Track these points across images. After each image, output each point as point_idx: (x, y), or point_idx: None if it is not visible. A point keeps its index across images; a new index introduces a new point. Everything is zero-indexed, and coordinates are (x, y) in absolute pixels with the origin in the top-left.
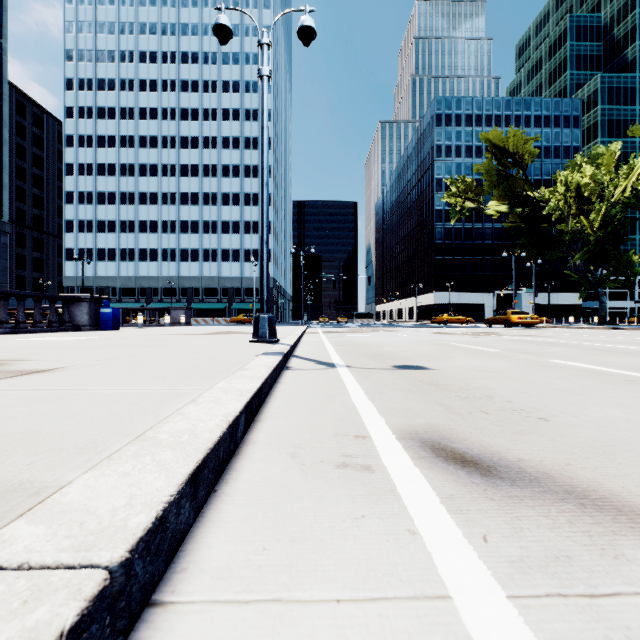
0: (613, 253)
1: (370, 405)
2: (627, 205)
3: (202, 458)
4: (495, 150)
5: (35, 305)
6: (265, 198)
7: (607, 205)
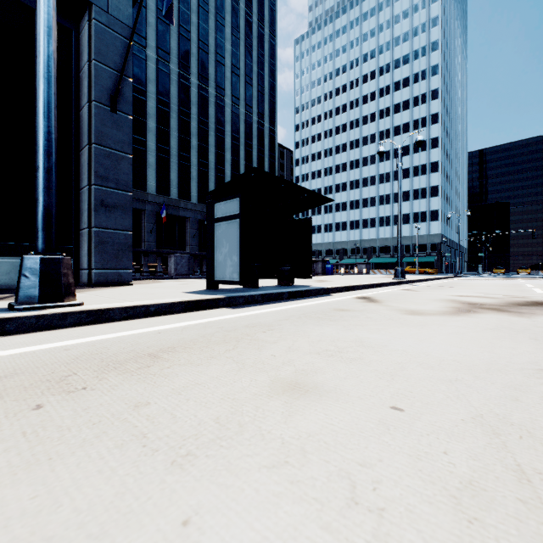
0: None
1: (405, 288)
2: None
3: (368, 284)
4: None
5: None
6: (399, 218)
7: None
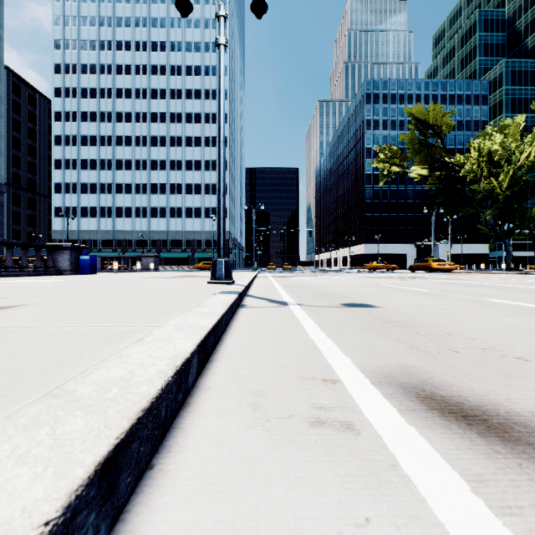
0: (519, 209)
1: (330, 343)
2: (531, 168)
3: (128, 428)
4: (417, 122)
5: (22, 252)
6: (222, 154)
7: (514, 168)
